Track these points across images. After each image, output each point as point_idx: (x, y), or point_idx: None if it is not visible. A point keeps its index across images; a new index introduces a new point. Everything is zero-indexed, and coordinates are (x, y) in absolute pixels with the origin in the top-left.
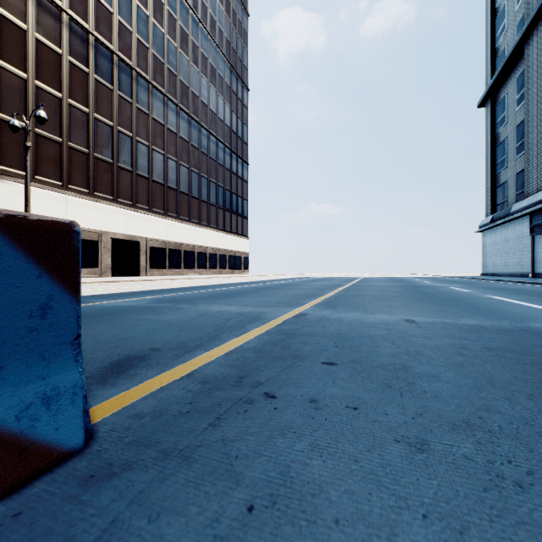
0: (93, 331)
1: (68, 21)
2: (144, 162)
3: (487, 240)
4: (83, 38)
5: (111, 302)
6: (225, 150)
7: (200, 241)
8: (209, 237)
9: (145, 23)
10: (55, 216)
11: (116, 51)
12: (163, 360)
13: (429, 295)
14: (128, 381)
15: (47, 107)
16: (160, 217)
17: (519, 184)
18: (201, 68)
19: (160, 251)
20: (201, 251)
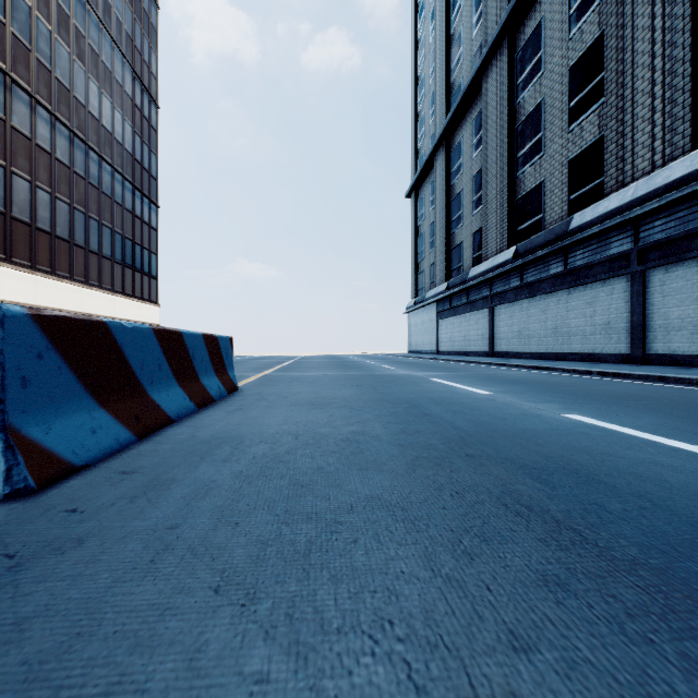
0: None
1: None
2: None
3: (412, 321)
4: None
5: None
6: (125, 184)
7: (87, 308)
8: (102, 302)
9: None
10: None
11: None
12: None
13: (347, 366)
14: None
15: None
16: (25, 271)
17: (432, 274)
18: (90, 66)
19: None
20: None
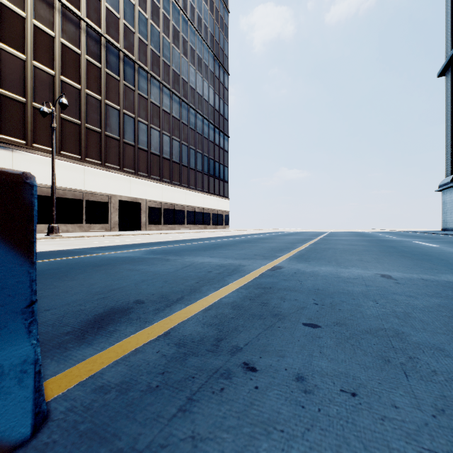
0: (89, 281)
1: (85, 27)
2: (144, 137)
3: (447, 198)
4: (97, 40)
5: (112, 253)
6: (209, 125)
7: (189, 202)
8: (196, 198)
9: (144, 24)
10: (75, 183)
11: (122, 49)
12: (143, 314)
13: (397, 250)
14: (105, 339)
15: (70, 97)
16: (157, 182)
17: None
18: (190, 58)
19: (157, 210)
20: (190, 210)
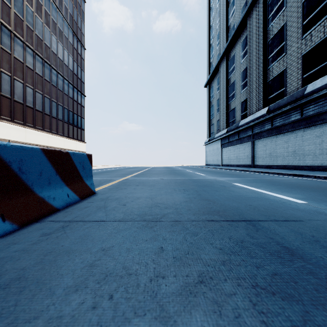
0: None
1: None
2: (7, 87)
3: (207, 149)
4: None
5: None
6: (69, 85)
7: (51, 144)
8: (58, 141)
9: None
10: None
11: None
12: None
13: (175, 173)
14: None
15: None
16: (20, 126)
17: (218, 125)
18: (52, 29)
19: None
20: None
